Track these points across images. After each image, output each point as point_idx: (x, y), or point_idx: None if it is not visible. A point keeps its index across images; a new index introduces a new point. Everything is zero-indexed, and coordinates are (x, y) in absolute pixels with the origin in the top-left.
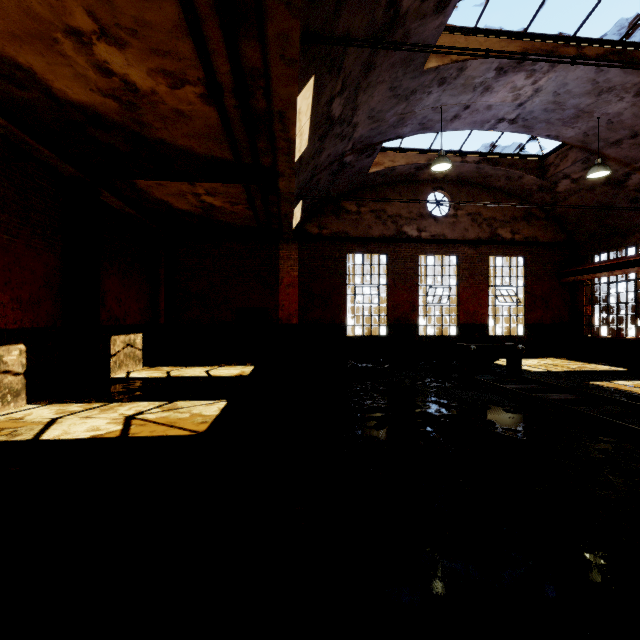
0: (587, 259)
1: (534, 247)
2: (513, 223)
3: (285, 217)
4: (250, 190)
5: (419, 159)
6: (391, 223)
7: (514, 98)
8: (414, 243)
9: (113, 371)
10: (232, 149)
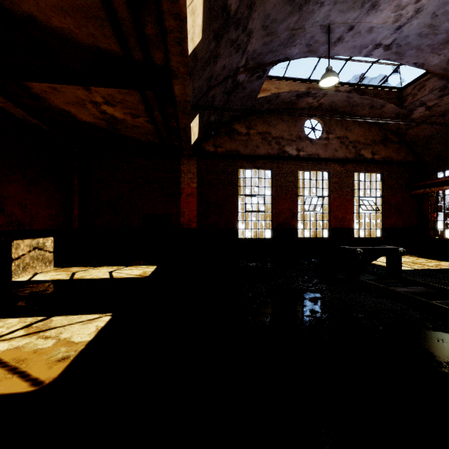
0: (432, 175)
1: (389, 165)
2: (373, 145)
3: (183, 131)
4: (146, 97)
5: (300, 87)
6: (275, 143)
7: (395, 19)
8: (294, 161)
9: (15, 274)
10: (114, 30)
